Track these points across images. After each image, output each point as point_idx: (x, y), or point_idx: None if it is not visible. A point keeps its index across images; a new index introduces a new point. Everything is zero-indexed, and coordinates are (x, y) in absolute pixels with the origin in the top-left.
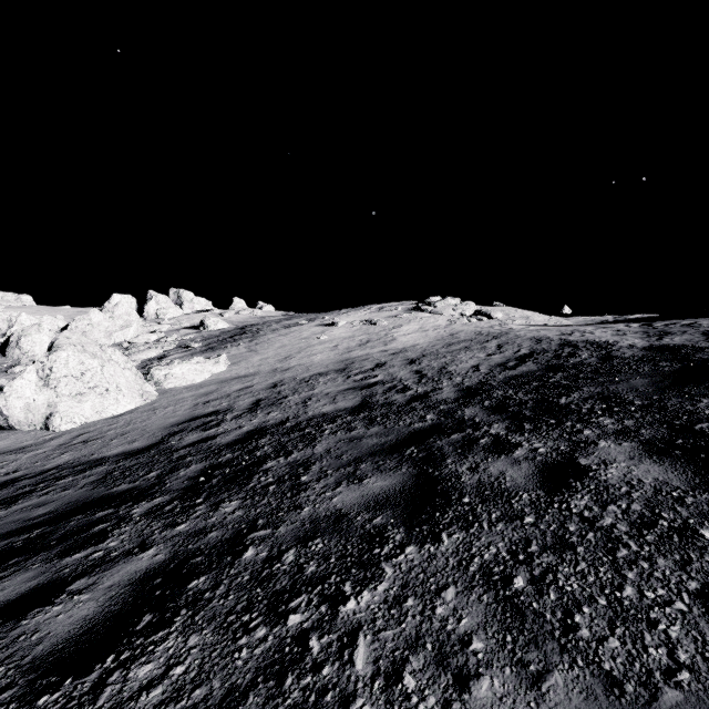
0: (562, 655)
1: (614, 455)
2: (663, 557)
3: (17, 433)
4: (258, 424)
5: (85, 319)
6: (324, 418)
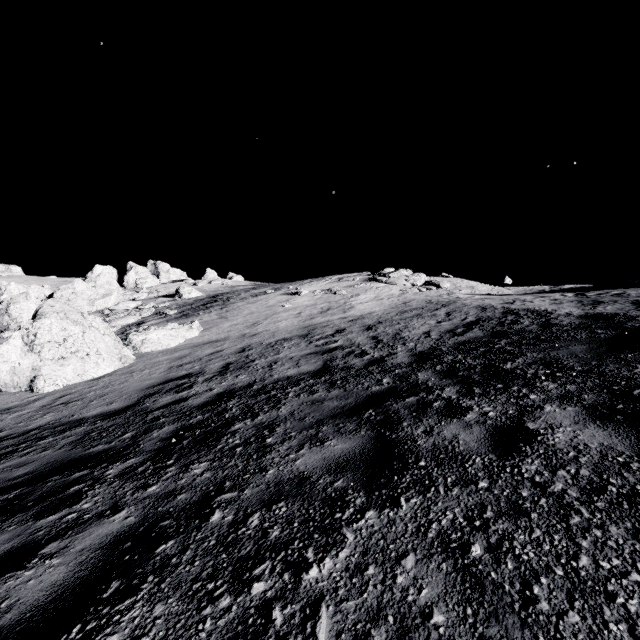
0: (523, 630)
1: (560, 420)
2: (614, 525)
3: (3, 395)
4: (227, 387)
5: (70, 288)
6: (288, 381)
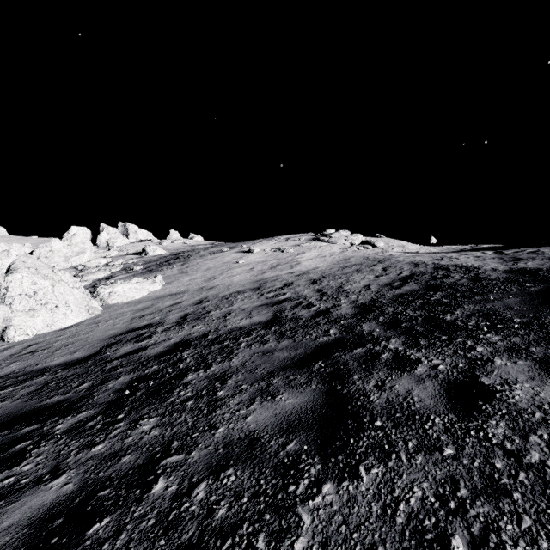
0: None
1: (514, 375)
2: None
3: None
4: (184, 337)
5: (47, 246)
6: (240, 331)
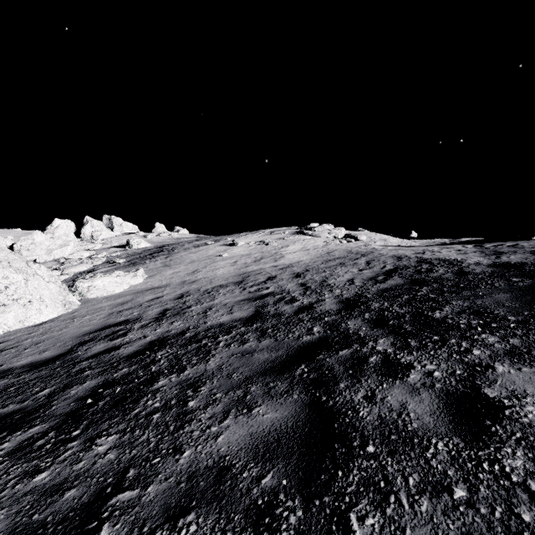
0: None
1: (521, 385)
2: None
3: None
4: (161, 334)
5: (29, 239)
6: (220, 328)
